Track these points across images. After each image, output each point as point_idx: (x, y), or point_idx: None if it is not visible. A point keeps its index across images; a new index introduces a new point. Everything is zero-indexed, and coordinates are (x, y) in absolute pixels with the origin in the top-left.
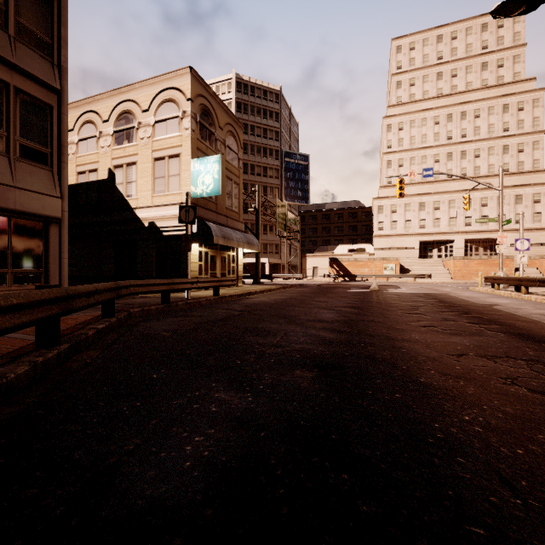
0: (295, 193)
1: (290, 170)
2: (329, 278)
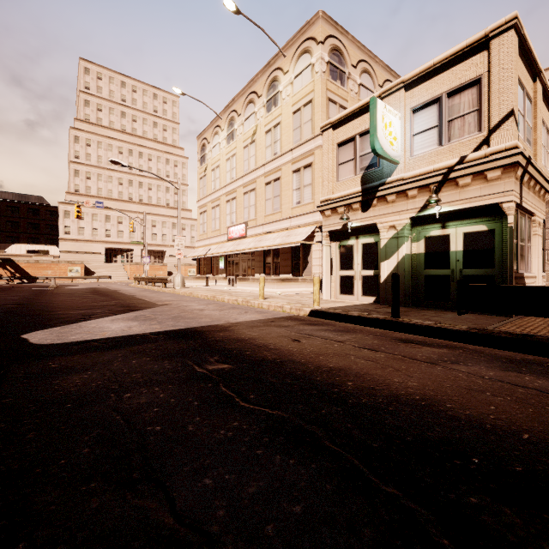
0: None
1: None
2: (0, 281)
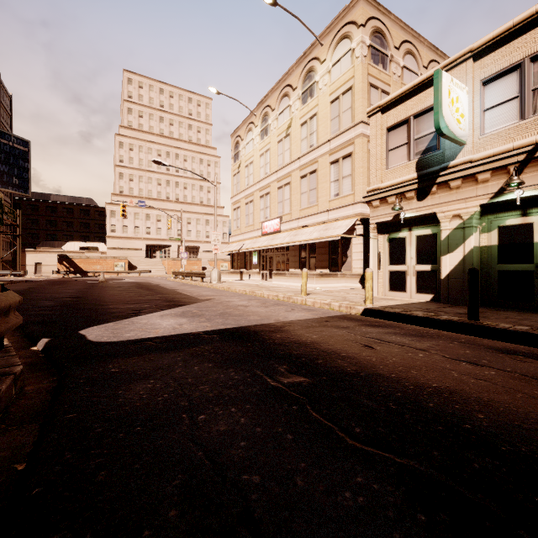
0: (9, 179)
1: (2, 152)
2: (58, 275)
